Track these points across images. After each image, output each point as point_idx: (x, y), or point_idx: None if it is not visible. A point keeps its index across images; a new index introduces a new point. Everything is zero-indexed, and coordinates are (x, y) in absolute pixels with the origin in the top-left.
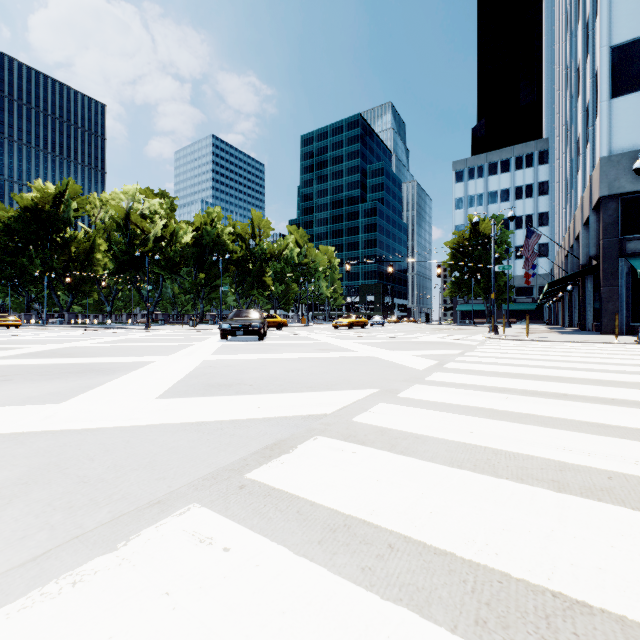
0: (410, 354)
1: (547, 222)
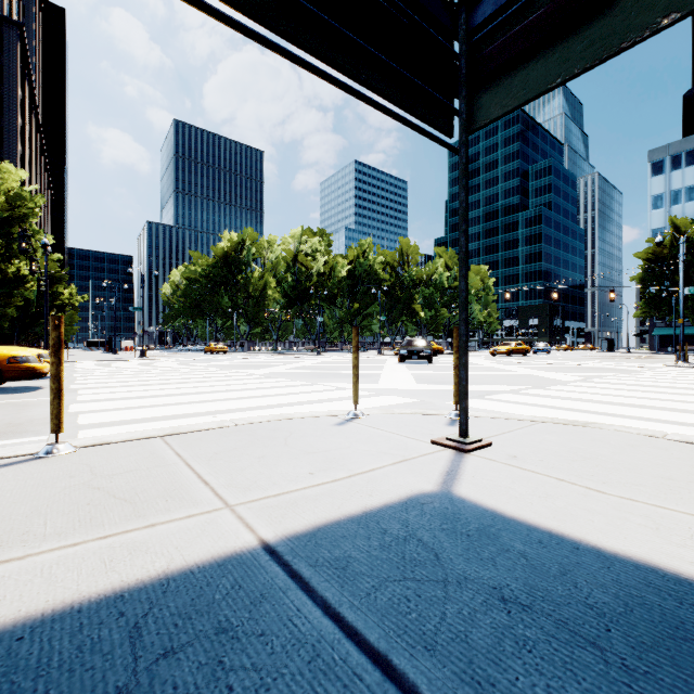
0: (565, 374)
1: None
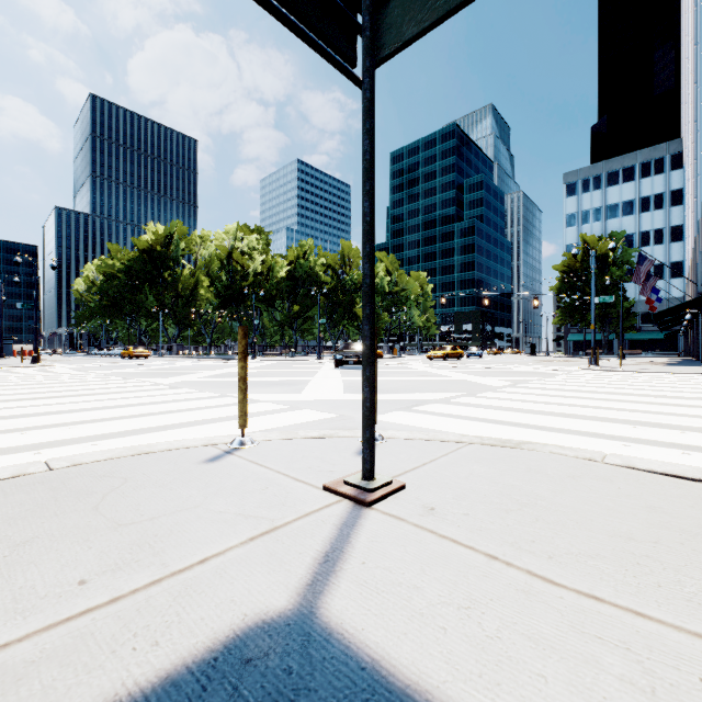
0: (495, 379)
1: (682, 237)
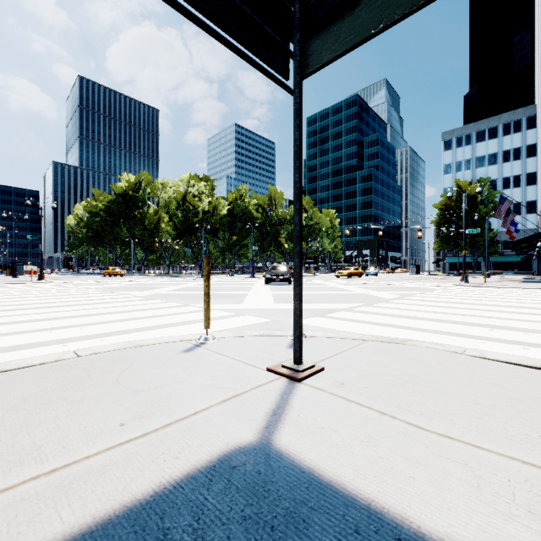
0: (387, 293)
1: (535, 181)
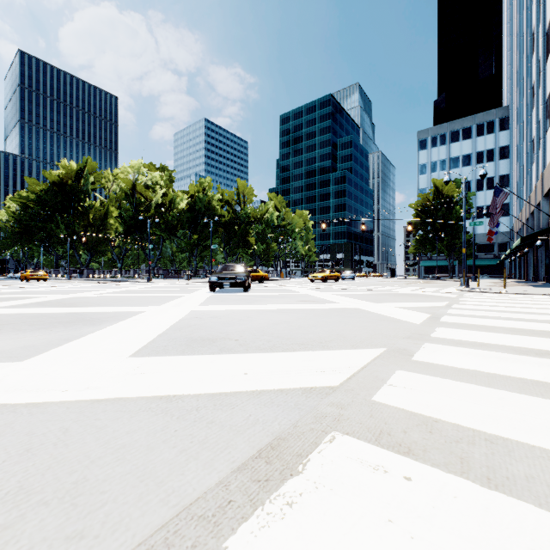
0: (395, 306)
1: (508, 184)
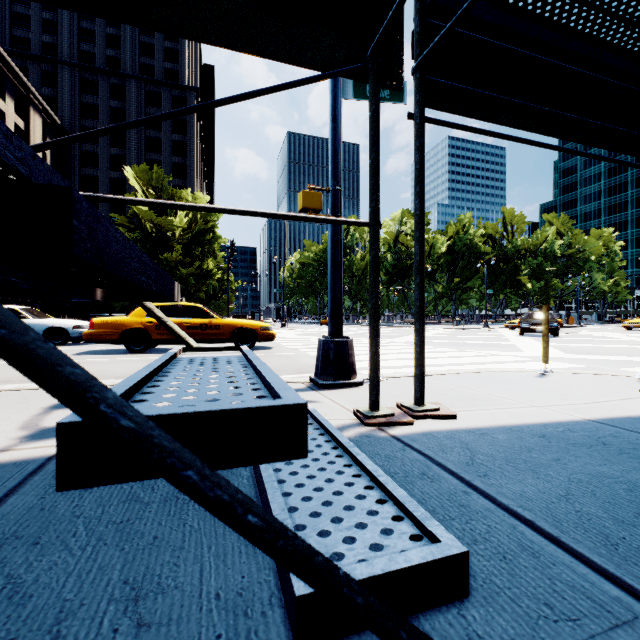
0: None
1: None
